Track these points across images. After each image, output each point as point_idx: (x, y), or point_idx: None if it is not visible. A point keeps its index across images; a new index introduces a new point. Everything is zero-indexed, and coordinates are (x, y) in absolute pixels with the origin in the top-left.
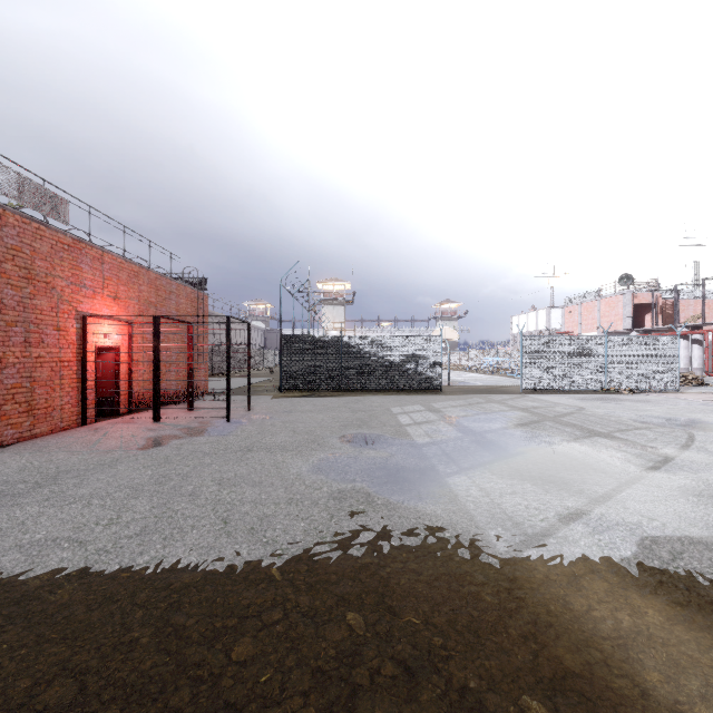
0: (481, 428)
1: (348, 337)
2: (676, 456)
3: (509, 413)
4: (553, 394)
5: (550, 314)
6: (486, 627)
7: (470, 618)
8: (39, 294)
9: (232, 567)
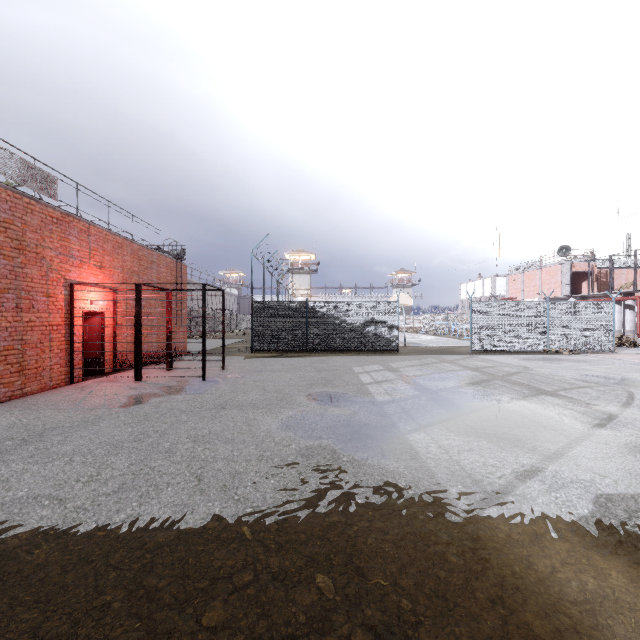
0: (436, 386)
1: (313, 302)
2: (619, 413)
3: (461, 373)
4: (499, 355)
5: (495, 282)
6: (453, 590)
7: (437, 581)
8: (30, 264)
9: (204, 526)
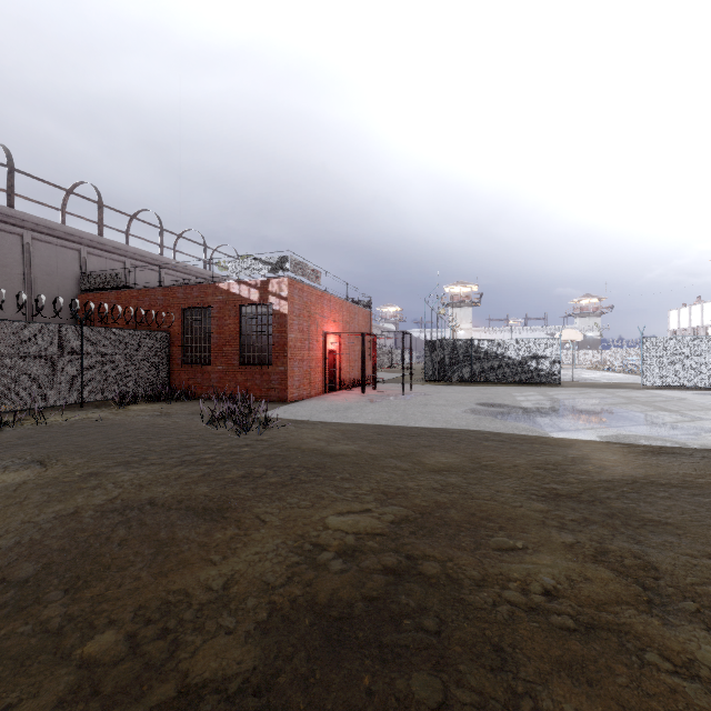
0: (575, 404)
1: (477, 340)
2: (706, 420)
3: (608, 399)
4: (673, 390)
5: None
6: (530, 439)
7: (525, 437)
8: (312, 324)
9: (443, 427)
